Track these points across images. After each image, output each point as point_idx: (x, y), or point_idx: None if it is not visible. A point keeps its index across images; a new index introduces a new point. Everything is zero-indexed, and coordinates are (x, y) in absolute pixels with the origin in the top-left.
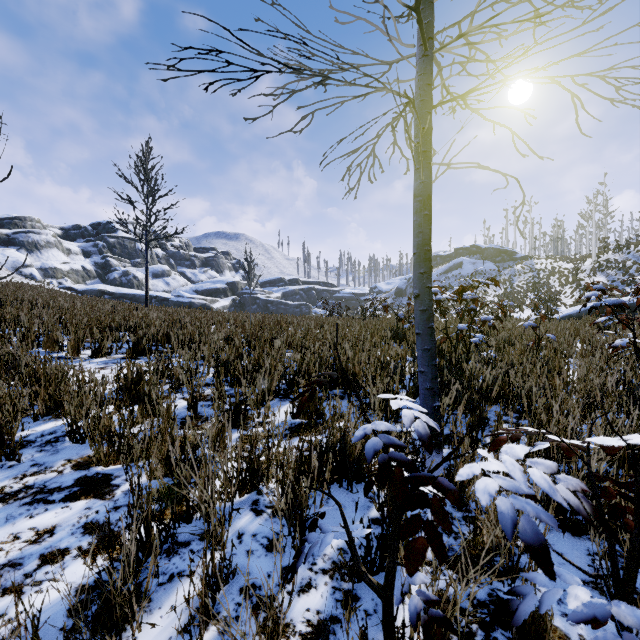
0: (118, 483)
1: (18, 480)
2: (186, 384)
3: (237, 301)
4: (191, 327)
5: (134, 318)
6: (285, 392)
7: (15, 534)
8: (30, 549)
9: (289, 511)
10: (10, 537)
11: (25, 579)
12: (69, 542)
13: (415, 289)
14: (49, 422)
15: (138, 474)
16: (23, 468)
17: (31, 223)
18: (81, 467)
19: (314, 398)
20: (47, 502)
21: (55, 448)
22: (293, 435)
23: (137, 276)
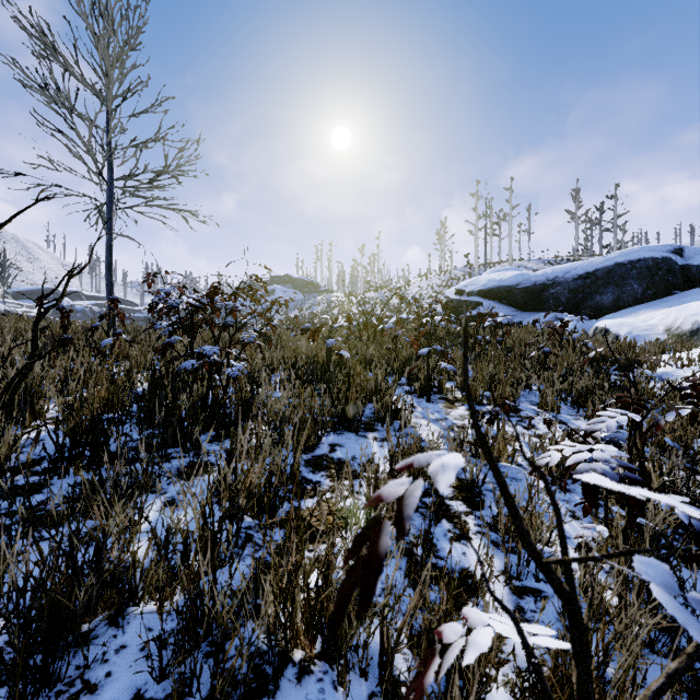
0: None
1: None
2: None
3: None
4: None
5: None
6: None
7: None
8: None
9: None
10: None
11: None
12: None
13: (106, 282)
14: None
15: None
16: None
17: None
18: None
19: None
20: None
21: None
22: None
23: None
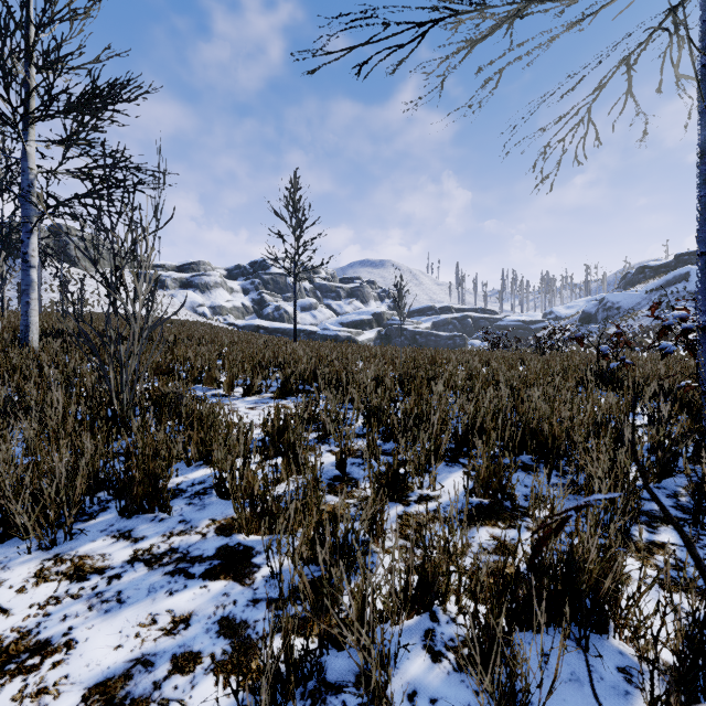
0: (259, 563)
1: (165, 539)
2: (333, 435)
3: (383, 333)
4: (338, 364)
5: (283, 354)
6: (452, 453)
7: (153, 615)
8: (164, 642)
9: (497, 697)
10: (148, 618)
11: (153, 690)
12: (203, 643)
13: (703, 315)
14: (200, 469)
15: (279, 564)
16: (172, 524)
17: (203, 267)
18: (224, 532)
19: (498, 471)
20: (187, 575)
21: (202, 502)
22: (471, 523)
23: (287, 310)
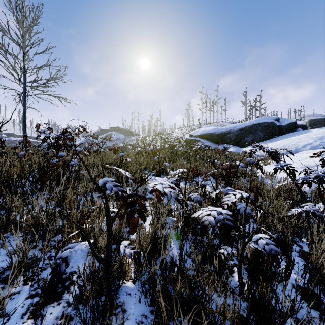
0: None
1: None
2: None
3: None
4: None
5: None
6: None
7: None
8: None
9: None
10: None
11: None
12: None
13: (22, 128)
14: None
15: None
16: None
17: None
18: None
19: None
20: None
21: None
22: None
23: None
